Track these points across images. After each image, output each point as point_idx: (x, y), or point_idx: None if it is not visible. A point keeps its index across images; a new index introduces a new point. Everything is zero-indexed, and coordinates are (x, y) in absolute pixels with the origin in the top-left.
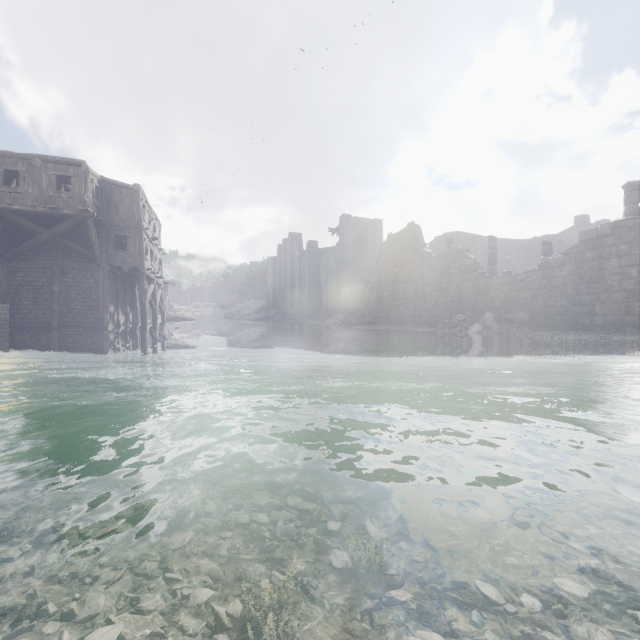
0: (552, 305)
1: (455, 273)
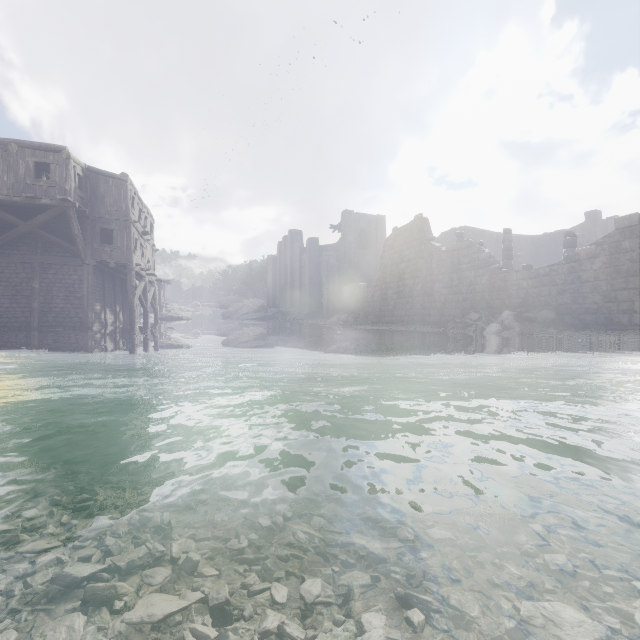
0: (581, 302)
1: (467, 268)
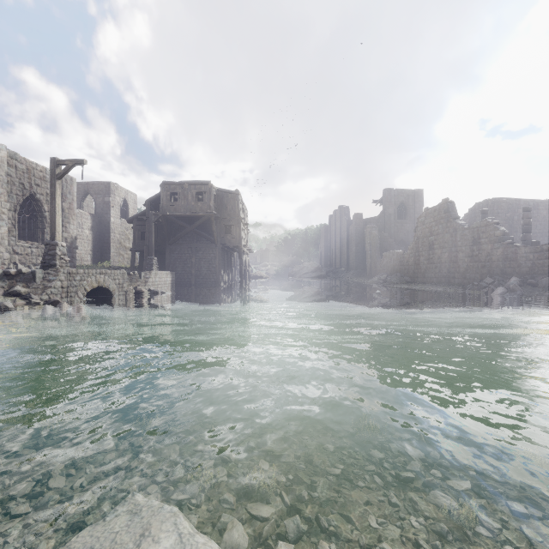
0: None
1: (485, 242)
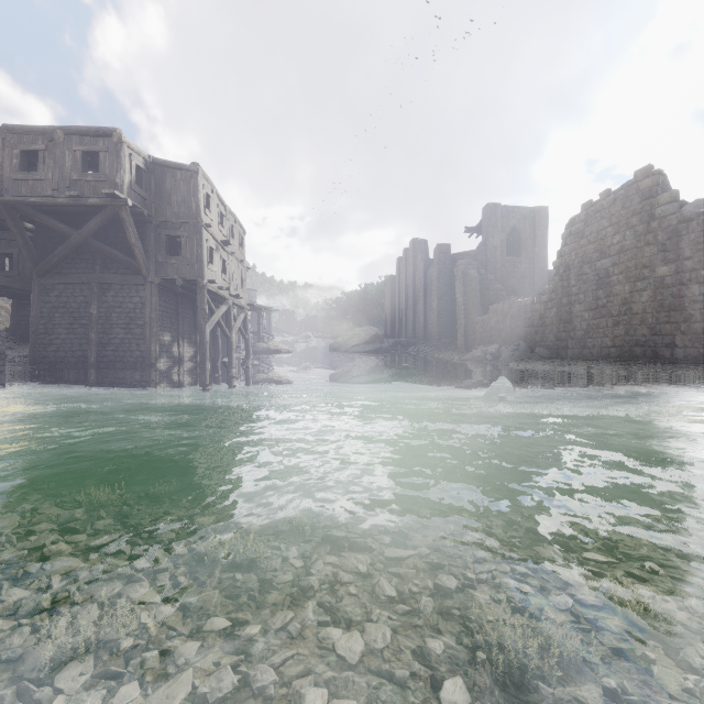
0: None
1: None
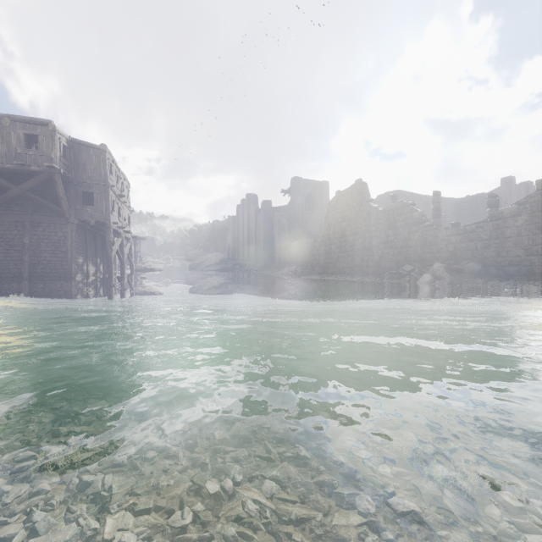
0: (505, 255)
1: (402, 226)
